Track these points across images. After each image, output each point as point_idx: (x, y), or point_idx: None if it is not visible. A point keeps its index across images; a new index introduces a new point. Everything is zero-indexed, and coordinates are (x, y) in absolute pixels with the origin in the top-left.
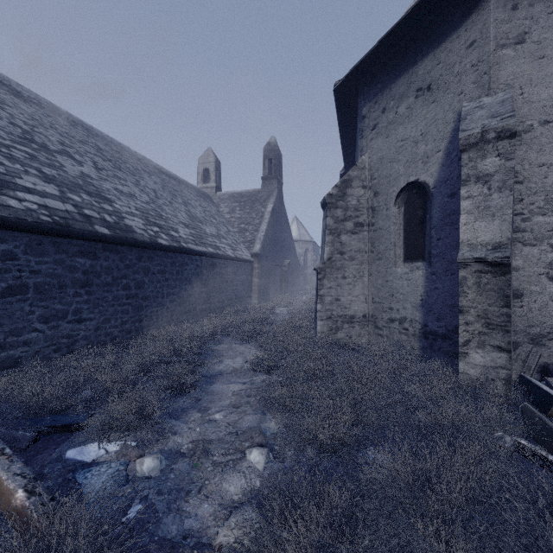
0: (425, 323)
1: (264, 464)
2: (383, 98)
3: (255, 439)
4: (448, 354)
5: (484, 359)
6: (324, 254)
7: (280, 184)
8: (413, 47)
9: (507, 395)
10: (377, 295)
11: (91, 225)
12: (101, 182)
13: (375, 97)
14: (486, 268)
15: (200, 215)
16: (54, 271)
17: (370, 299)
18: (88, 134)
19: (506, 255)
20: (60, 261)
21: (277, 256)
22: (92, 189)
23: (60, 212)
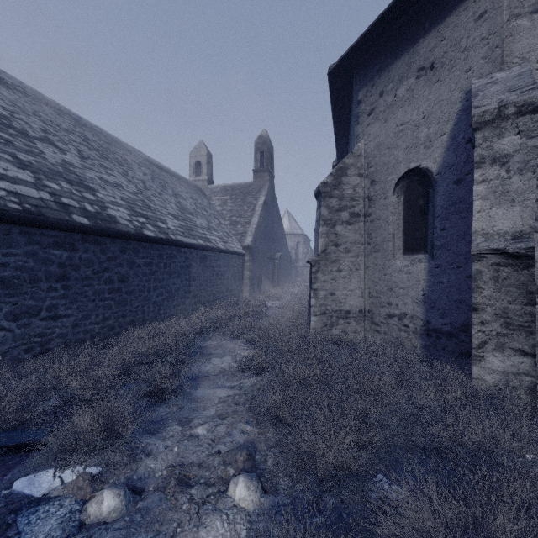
0: (428, 320)
1: (253, 500)
2: (380, 81)
3: (242, 464)
4: (454, 354)
5: (503, 364)
6: (318, 246)
7: (272, 177)
8: (414, 25)
9: (532, 406)
10: (374, 290)
11: (68, 215)
12: (85, 171)
13: (372, 80)
14: (506, 260)
15: (191, 207)
16: (25, 264)
17: (366, 293)
18: (76, 123)
19: (531, 245)
20: (32, 253)
21: (269, 248)
22: (73, 177)
23: (33, 200)
